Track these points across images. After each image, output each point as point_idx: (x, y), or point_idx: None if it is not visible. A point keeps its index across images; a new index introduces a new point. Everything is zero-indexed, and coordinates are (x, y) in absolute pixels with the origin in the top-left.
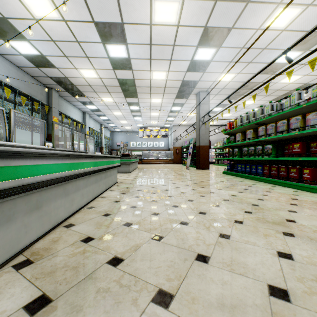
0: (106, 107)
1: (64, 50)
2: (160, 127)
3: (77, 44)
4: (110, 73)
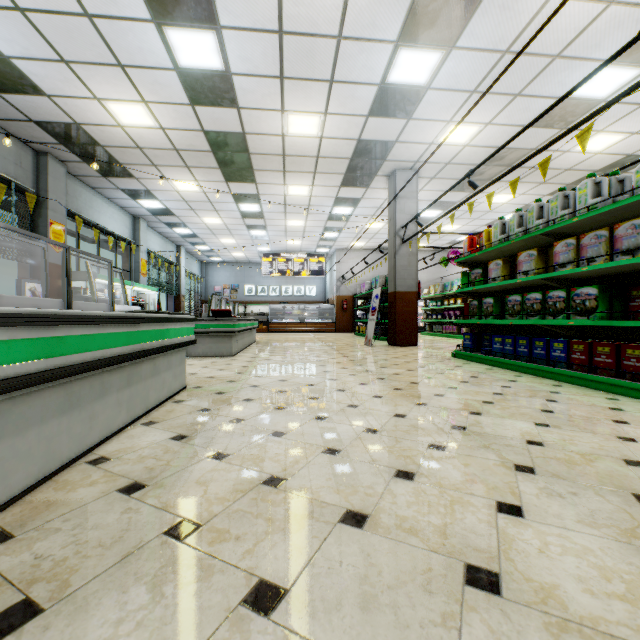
0: (185, 204)
1: (55, 42)
2: (308, 253)
3: (87, 24)
4: (184, 114)
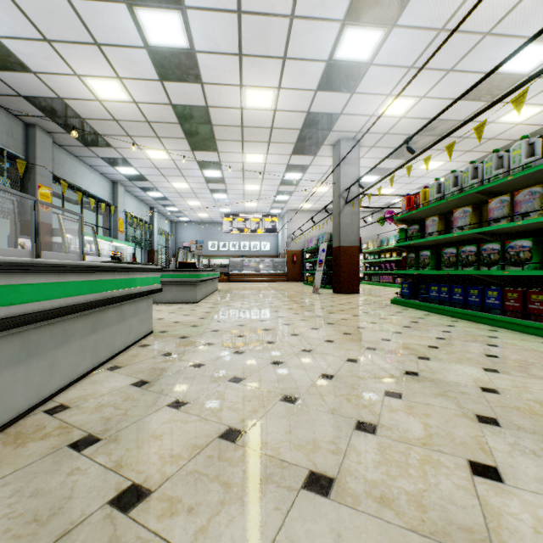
0: (157, 171)
1: (38, 22)
2: (263, 213)
3: (65, 5)
4: (154, 89)
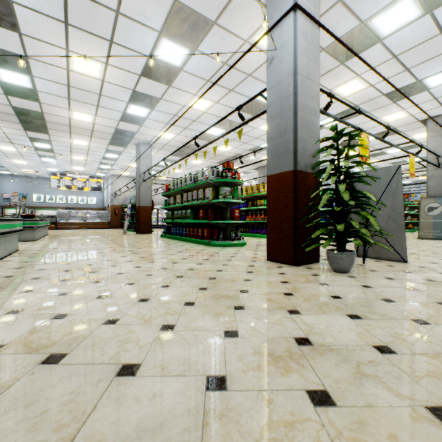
0: None
1: None
2: (90, 175)
3: None
4: None
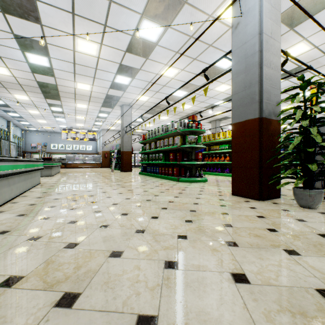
0: (19, 104)
1: None
2: (88, 130)
3: None
4: (28, 74)
